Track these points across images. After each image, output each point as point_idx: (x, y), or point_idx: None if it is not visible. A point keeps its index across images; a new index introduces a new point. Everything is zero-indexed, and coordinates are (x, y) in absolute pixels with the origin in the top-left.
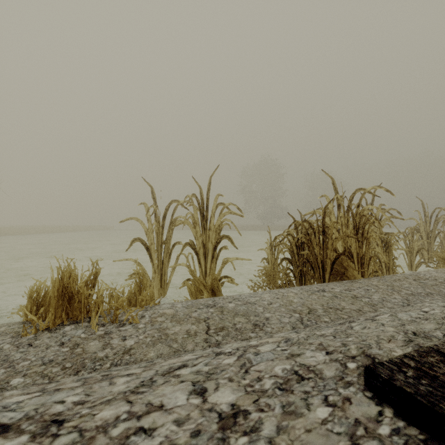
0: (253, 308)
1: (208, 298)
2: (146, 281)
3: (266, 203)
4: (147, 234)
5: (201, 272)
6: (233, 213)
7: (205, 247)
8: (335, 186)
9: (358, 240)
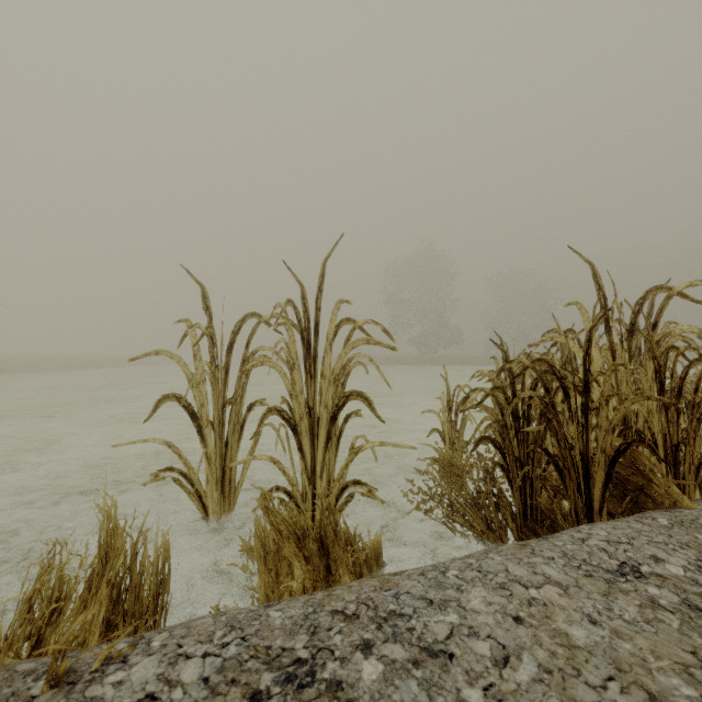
0: (449, 694)
1: (299, 607)
2: (120, 546)
3: (426, 320)
4: (193, 385)
5: (305, 470)
6: (373, 341)
7: (313, 414)
8: (599, 282)
9: (665, 406)
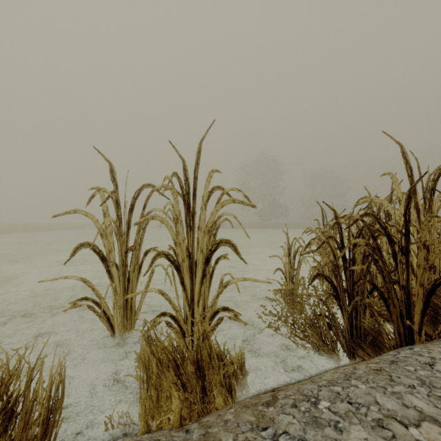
0: None
1: None
2: None
3: (265, 200)
4: (103, 236)
5: (186, 299)
6: (238, 200)
7: (192, 257)
8: (406, 158)
9: None
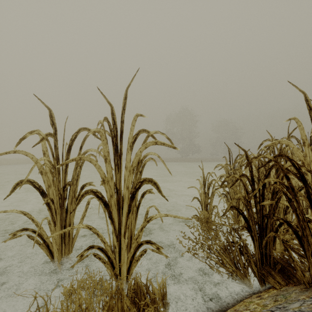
0: None
1: None
2: None
3: (184, 142)
4: (43, 173)
5: (114, 231)
6: (160, 142)
7: (119, 193)
8: (309, 105)
9: None
